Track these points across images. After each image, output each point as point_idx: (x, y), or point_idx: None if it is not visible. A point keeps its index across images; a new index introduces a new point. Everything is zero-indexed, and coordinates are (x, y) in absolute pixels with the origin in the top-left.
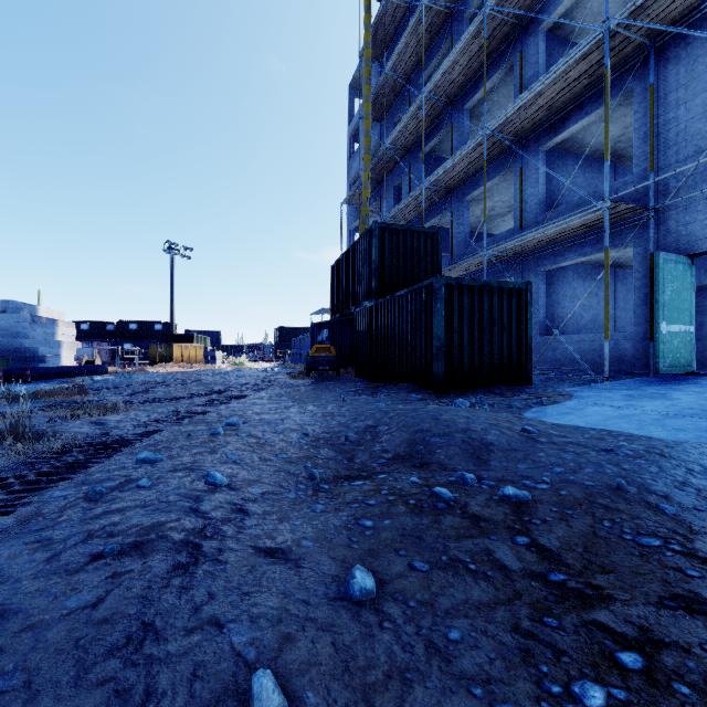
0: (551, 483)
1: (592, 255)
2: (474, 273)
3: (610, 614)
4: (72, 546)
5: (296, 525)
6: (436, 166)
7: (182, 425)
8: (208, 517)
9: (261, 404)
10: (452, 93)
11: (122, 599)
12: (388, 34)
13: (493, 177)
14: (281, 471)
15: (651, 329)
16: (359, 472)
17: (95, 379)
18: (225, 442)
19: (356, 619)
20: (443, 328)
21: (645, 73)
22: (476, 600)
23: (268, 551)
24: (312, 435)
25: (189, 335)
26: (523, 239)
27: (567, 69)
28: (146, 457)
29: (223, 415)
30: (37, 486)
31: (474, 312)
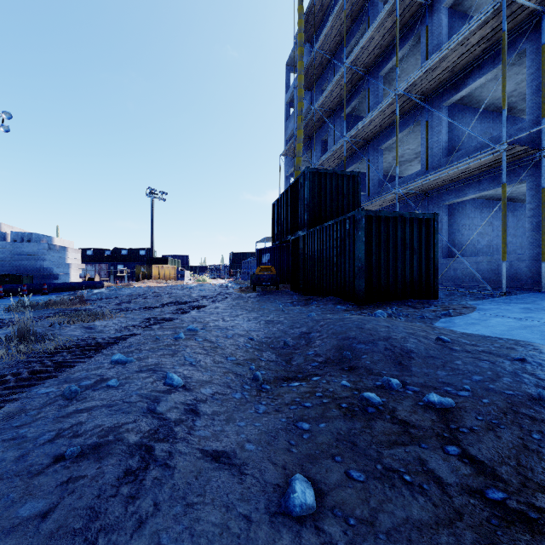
0: (472, 390)
1: (489, 191)
2: (387, 207)
3: None
4: (40, 445)
5: (241, 426)
6: (356, 123)
7: (153, 330)
8: (163, 418)
9: (216, 313)
10: (369, 63)
11: (71, 509)
12: (317, 21)
13: (403, 129)
14: (229, 372)
15: (543, 252)
16: (296, 373)
17: (94, 292)
18: (185, 345)
19: (297, 541)
20: (364, 252)
21: (537, 35)
22: (417, 519)
23: (214, 455)
24: (256, 340)
25: (164, 258)
26: (429, 178)
27: (468, 35)
28: (118, 359)
29: (186, 322)
30: (28, 383)
31: (389, 238)
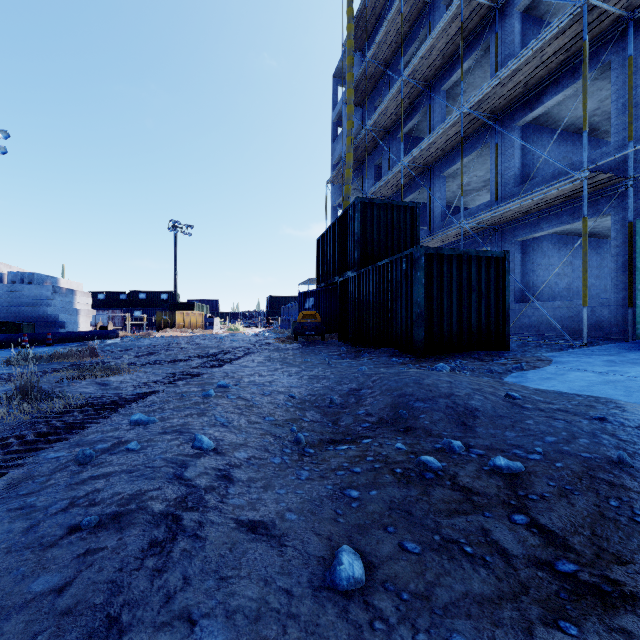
0: (544, 453)
1: (568, 225)
2: (451, 244)
3: (639, 621)
4: (52, 515)
5: (280, 494)
6: (414, 145)
7: (178, 387)
8: (191, 485)
9: (251, 367)
10: (429, 76)
11: (90, 583)
12: (369, 25)
13: (469, 153)
14: (267, 434)
15: (629, 296)
16: (344, 435)
17: (107, 342)
18: (216, 404)
19: (343, 616)
20: (423, 296)
21: (623, 45)
22: (477, 593)
23: (251, 525)
24: (298, 398)
25: (190, 303)
26: (499, 210)
27: (543, 45)
28: (139, 419)
29: (216, 377)
30: (34, 446)
31: (453, 280)
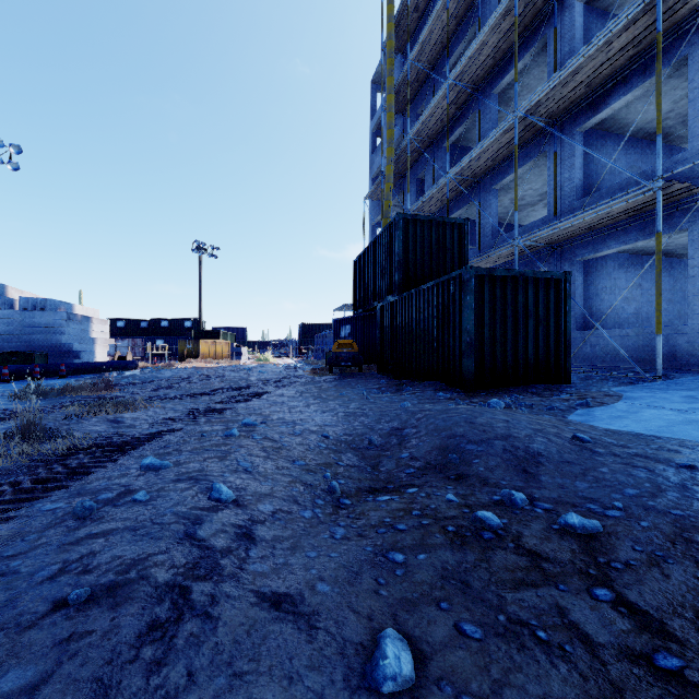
0: (625, 509)
1: (638, 242)
2: (503, 265)
3: None
4: (37, 584)
5: (311, 558)
6: (462, 156)
7: (198, 425)
8: (205, 546)
9: (281, 402)
10: (479, 78)
11: (70, 681)
12: (411, 24)
13: (524, 163)
14: (297, 481)
15: None
16: (385, 483)
17: (125, 374)
18: (239, 445)
19: None
20: (473, 322)
21: None
22: (558, 698)
23: (274, 600)
24: (332, 438)
25: (216, 331)
26: (558, 226)
27: (610, 39)
28: (150, 463)
29: (241, 414)
30: (29, 495)
31: (507, 304)
